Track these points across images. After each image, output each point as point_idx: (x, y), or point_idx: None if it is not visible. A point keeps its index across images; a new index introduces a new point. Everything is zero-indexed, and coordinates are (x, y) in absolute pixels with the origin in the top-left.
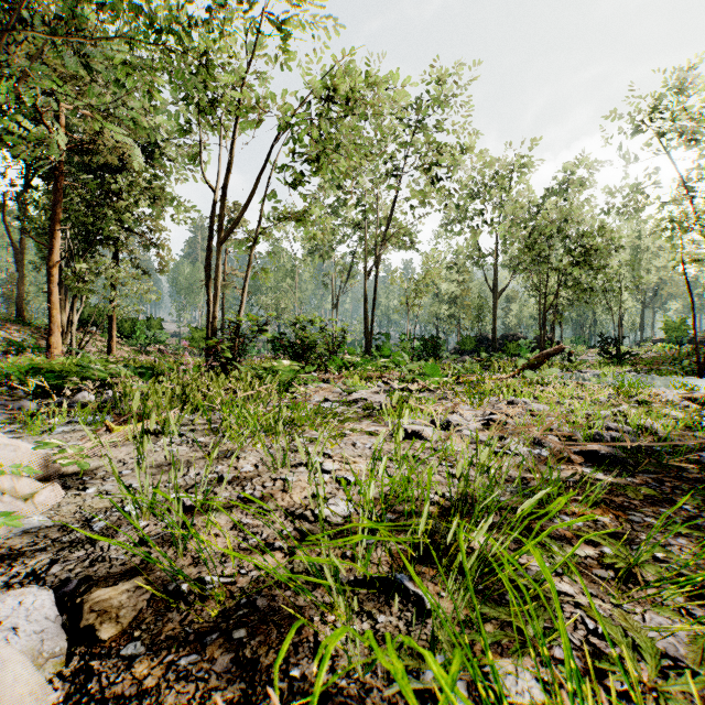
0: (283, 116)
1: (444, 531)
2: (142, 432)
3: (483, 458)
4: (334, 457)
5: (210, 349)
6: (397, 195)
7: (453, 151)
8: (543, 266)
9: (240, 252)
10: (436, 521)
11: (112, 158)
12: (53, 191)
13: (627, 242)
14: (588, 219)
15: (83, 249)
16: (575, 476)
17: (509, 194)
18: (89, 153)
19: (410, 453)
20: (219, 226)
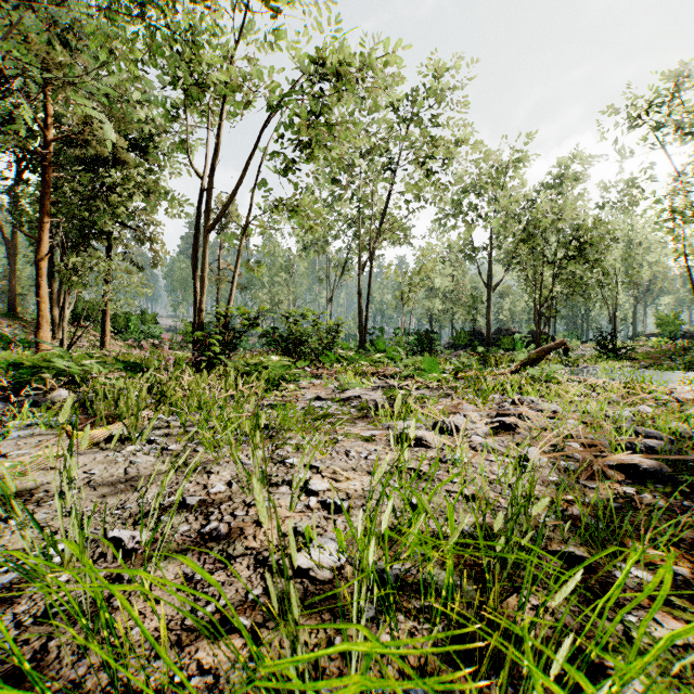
0: (272, 95)
1: (470, 593)
2: (106, 438)
3: (538, 507)
4: (323, 472)
5: (197, 344)
6: (391, 189)
7: (447, 145)
8: (539, 259)
9: (230, 244)
10: (457, 574)
11: (103, 149)
12: (42, 182)
13: (620, 237)
14: (582, 214)
15: (75, 243)
16: (617, 498)
17: (503, 189)
18: (79, 145)
19: (413, 466)
20: (206, 214)
